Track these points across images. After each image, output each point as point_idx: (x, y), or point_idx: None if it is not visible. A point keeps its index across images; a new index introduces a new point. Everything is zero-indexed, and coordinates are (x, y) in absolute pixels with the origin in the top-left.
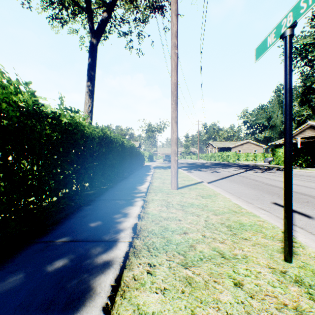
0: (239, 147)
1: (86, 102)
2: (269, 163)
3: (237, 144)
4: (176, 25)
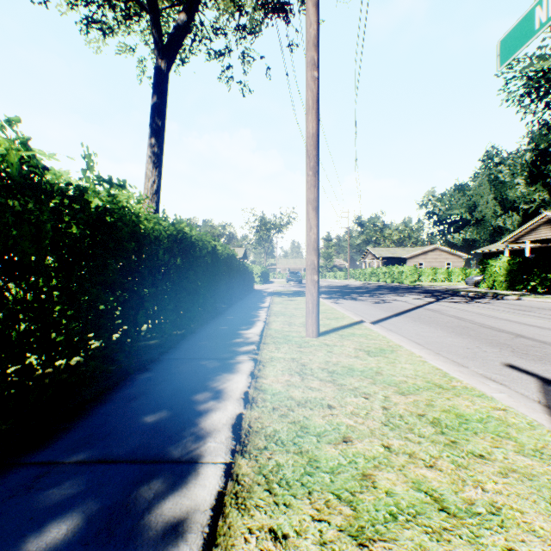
0: (421, 257)
1: (149, 175)
2: (476, 285)
3: (417, 252)
4: (315, 25)
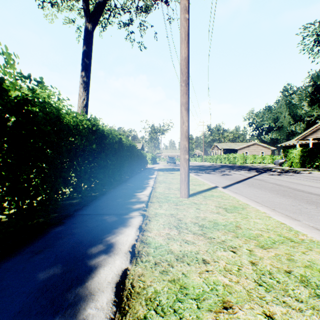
0: (246, 149)
1: (80, 95)
2: (280, 165)
3: (243, 146)
4: None
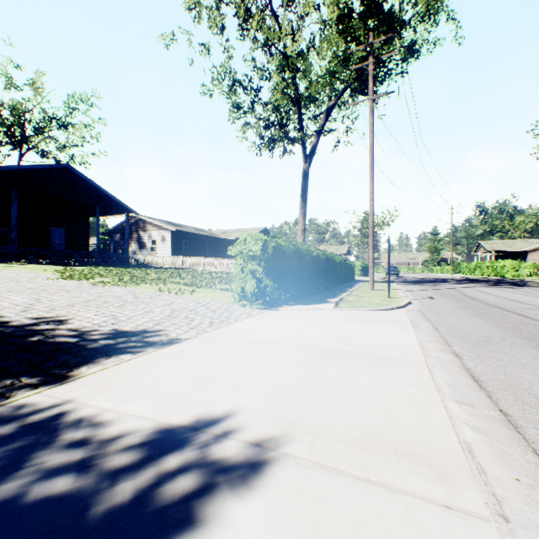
0: None
1: (300, 222)
2: None
3: None
4: (372, 187)
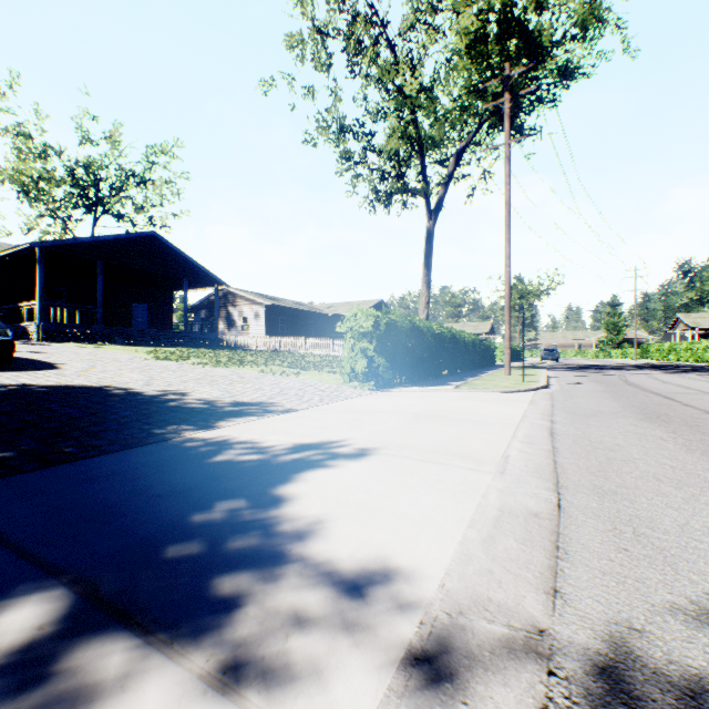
0: None
1: (423, 293)
2: None
3: None
4: (508, 250)
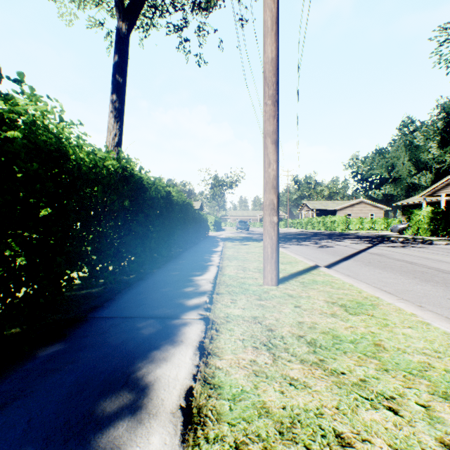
0: (349, 209)
1: (110, 128)
2: (400, 232)
3: (345, 205)
4: None
